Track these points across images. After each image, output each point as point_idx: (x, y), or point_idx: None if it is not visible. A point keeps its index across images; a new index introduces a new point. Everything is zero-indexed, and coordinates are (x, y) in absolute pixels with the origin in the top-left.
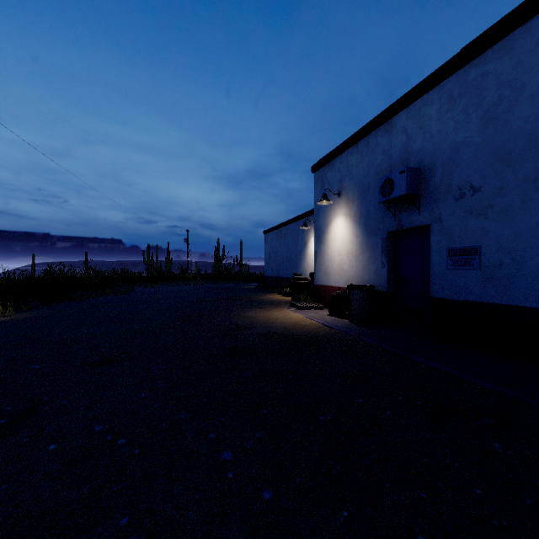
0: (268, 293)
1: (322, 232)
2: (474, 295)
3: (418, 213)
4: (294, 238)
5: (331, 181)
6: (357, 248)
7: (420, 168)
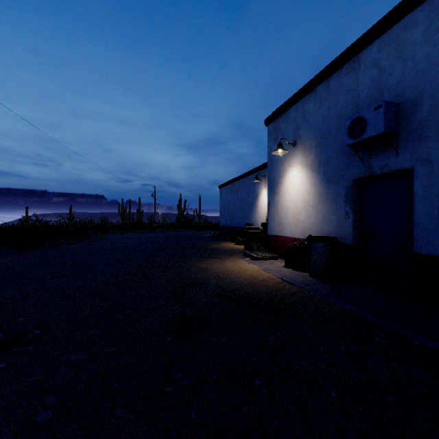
0: (222, 241)
1: (276, 182)
2: None
3: (396, 155)
4: (246, 191)
5: (285, 132)
6: (315, 197)
7: (398, 103)
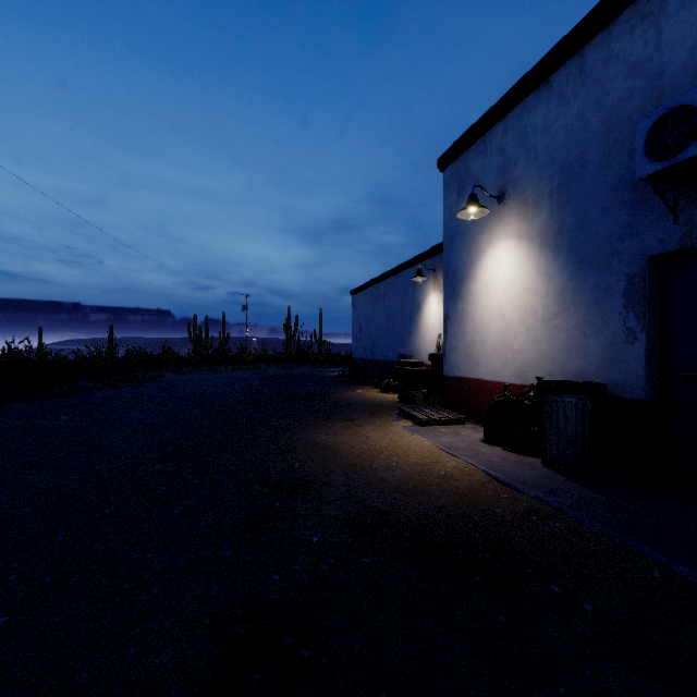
0: (357, 386)
1: (462, 276)
2: None
3: None
4: (399, 299)
5: (481, 176)
6: (549, 301)
7: None
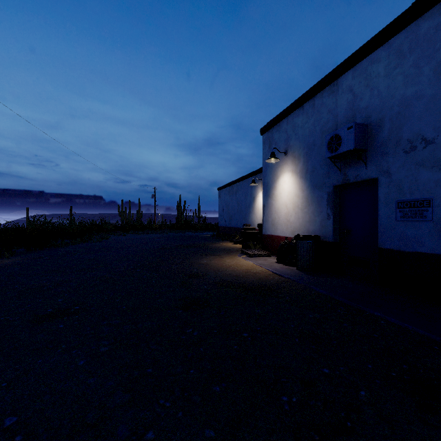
0: (221, 241)
1: (270, 187)
2: (426, 246)
3: (365, 167)
4: (244, 194)
5: (278, 141)
6: (303, 201)
7: (367, 124)
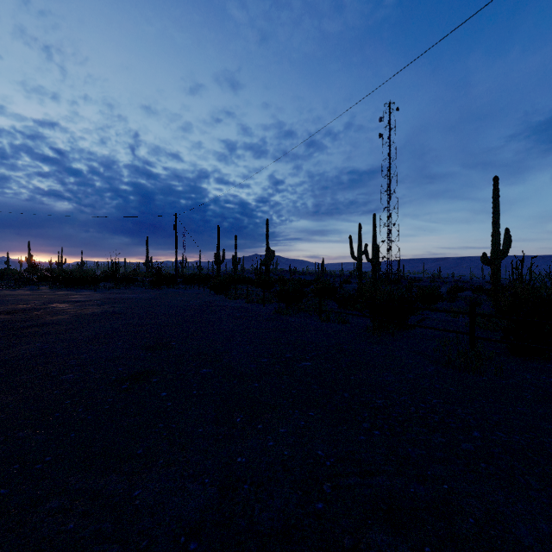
0: None
1: None
2: None
3: None
4: None
5: None
6: None
7: None
